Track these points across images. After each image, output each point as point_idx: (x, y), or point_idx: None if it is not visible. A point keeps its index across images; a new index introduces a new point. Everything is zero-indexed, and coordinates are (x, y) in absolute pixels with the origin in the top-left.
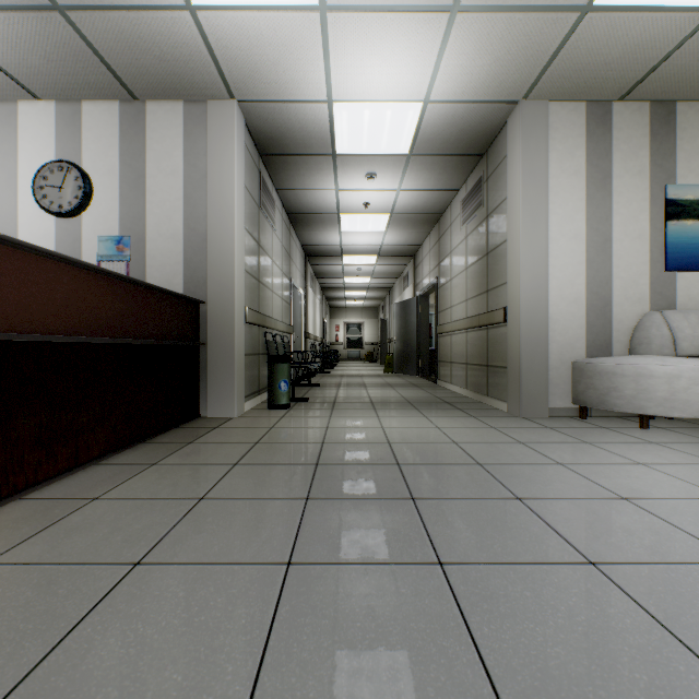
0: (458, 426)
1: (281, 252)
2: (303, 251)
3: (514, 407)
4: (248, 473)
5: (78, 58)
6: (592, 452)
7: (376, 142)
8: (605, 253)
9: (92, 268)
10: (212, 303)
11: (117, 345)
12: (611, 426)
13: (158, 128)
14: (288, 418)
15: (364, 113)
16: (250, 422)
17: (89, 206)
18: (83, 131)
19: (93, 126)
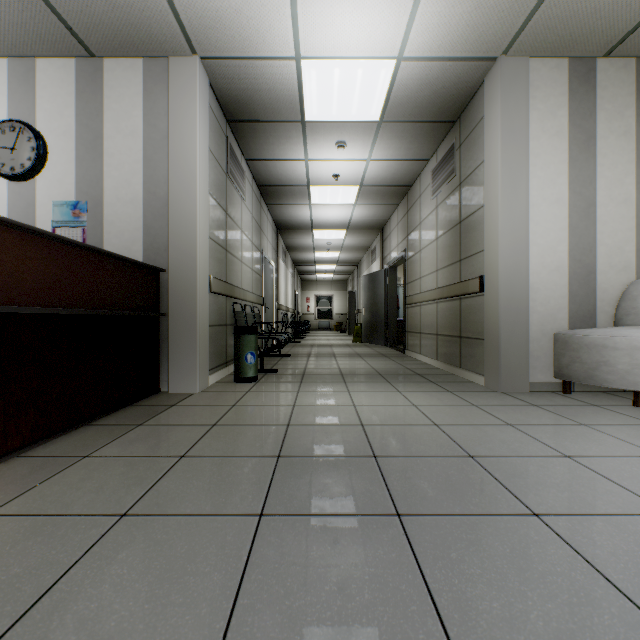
0: (435, 403)
1: (251, 224)
2: (274, 225)
3: (492, 381)
4: (194, 470)
5: (23, 4)
6: (597, 439)
7: (346, 106)
8: (589, 219)
9: (6, 222)
10: (173, 271)
11: (49, 316)
12: (600, 403)
13: (117, 86)
14: (254, 393)
15: (334, 72)
16: (212, 397)
17: (43, 169)
18: (37, 90)
19: (47, 84)
